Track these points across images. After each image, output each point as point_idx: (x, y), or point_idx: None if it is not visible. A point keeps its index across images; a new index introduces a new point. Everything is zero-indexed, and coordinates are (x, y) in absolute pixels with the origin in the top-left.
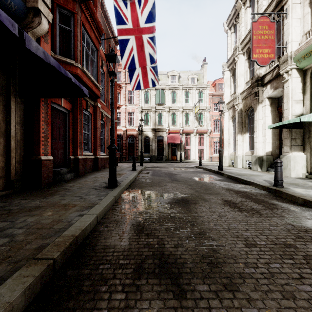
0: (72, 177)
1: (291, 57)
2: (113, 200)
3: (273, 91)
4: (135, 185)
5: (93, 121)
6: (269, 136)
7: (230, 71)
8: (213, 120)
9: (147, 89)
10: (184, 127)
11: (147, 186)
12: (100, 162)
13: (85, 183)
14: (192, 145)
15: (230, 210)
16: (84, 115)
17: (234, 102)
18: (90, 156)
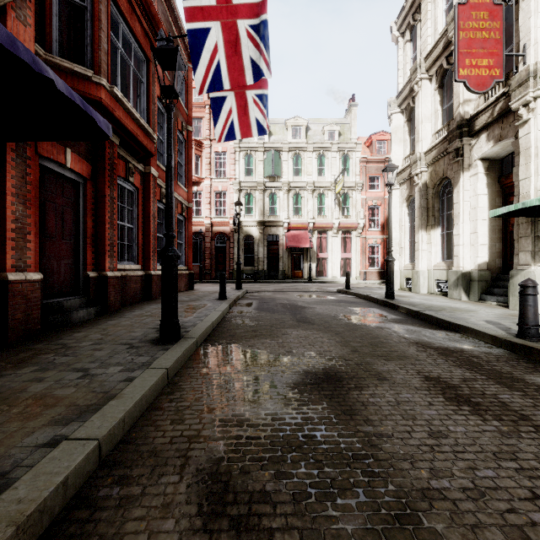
0: (91, 316)
1: (535, 74)
2: (161, 379)
3: (494, 146)
4: (222, 332)
5: (142, 203)
6: (484, 233)
7: (404, 114)
8: (367, 206)
9: (250, 150)
10: (315, 219)
11: (247, 336)
12: (157, 283)
13: (114, 329)
14: (330, 250)
15: (452, 410)
16: (122, 191)
17: (413, 169)
18: (135, 272)
